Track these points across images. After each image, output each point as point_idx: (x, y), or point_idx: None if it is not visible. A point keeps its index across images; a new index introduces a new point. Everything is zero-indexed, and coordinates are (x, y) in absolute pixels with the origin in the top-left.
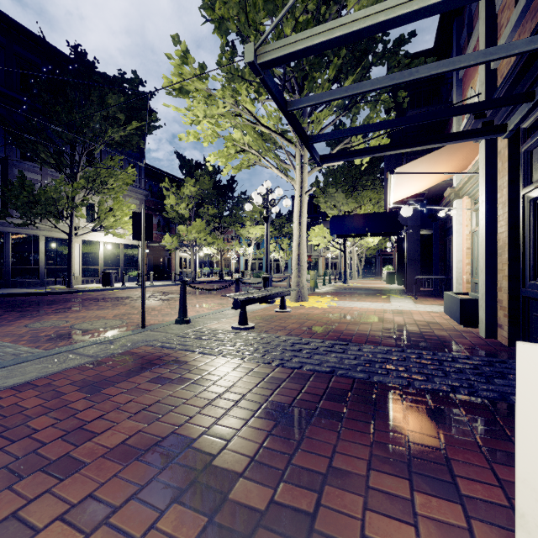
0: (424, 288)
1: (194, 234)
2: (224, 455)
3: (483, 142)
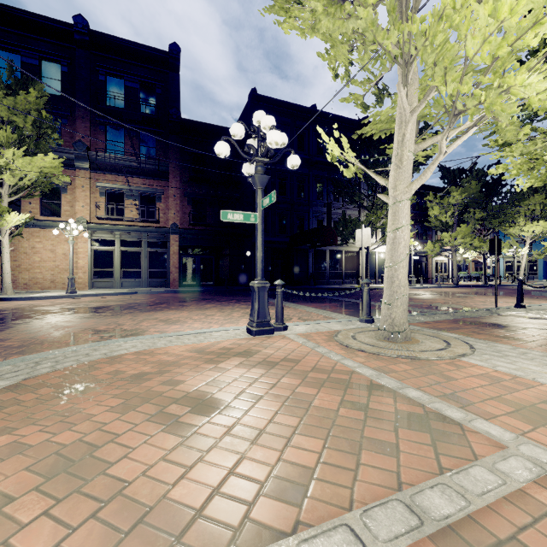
0: None
1: (460, 240)
2: None
3: None
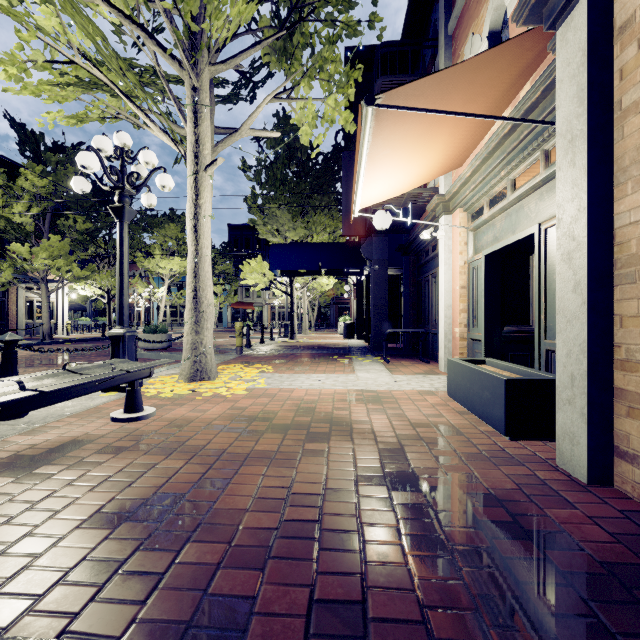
0: (389, 344)
1: (44, 261)
2: None
3: (581, 8)
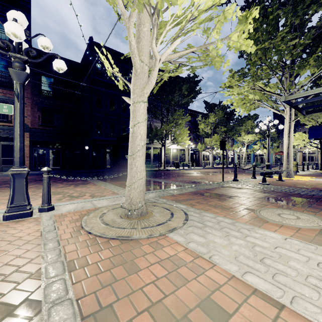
0: None
1: (214, 142)
2: (282, 201)
3: None
